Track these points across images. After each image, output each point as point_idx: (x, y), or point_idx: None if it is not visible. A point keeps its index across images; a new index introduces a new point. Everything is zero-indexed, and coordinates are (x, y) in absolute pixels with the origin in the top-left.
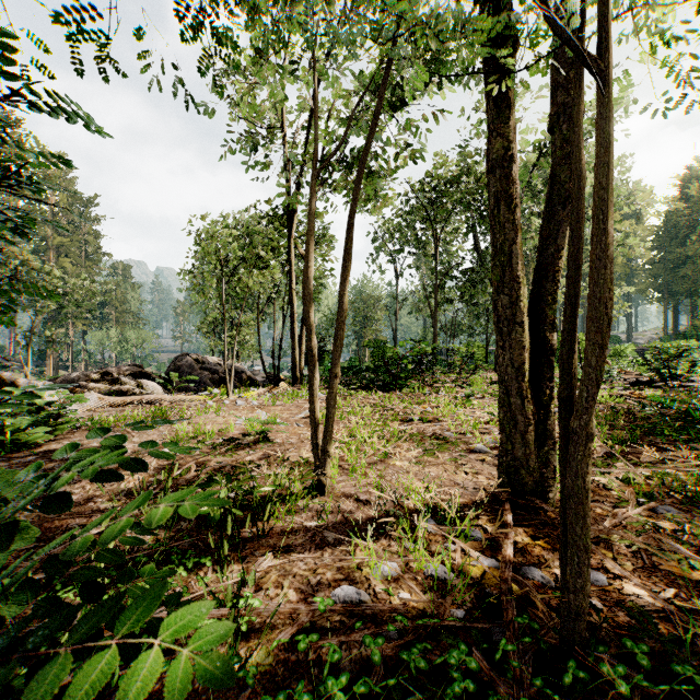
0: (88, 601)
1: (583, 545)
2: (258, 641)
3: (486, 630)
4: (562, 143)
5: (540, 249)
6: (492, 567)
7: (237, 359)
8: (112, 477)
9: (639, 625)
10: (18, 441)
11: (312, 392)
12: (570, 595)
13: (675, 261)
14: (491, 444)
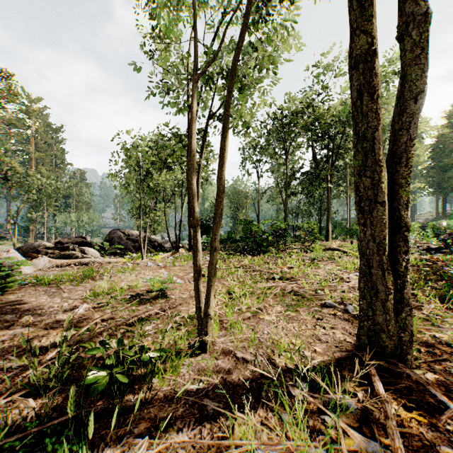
0: None
1: None
2: None
3: None
4: (412, 47)
5: (393, 140)
6: None
7: (153, 232)
8: None
9: None
10: None
11: (196, 262)
12: None
13: (443, 168)
14: (338, 299)
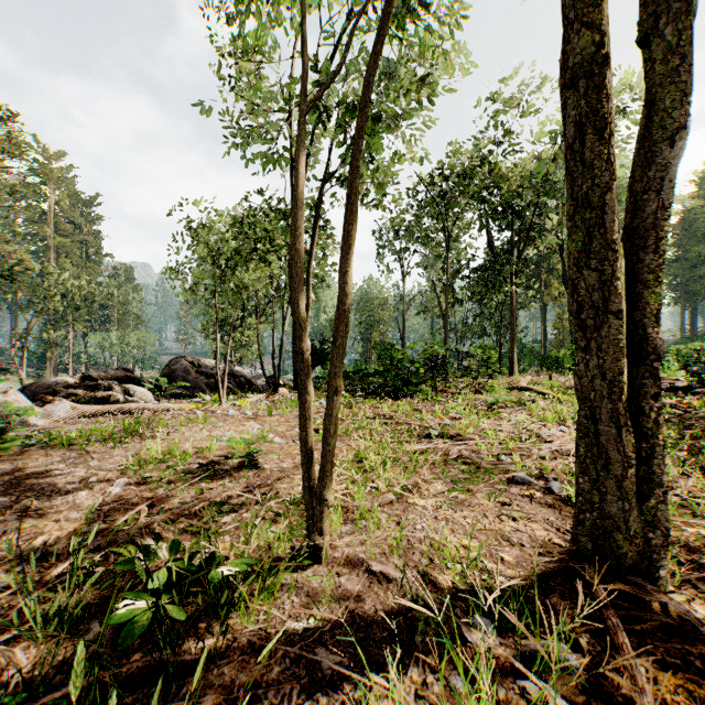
0: None
1: None
2: None
3: None
4: (665, 54)
5: (632, 208)
6: None
7: (239, 362)
8: None
9: None
10: None
11: (303, 412)
12: None
13: (692, 261)
14: (534, 471)
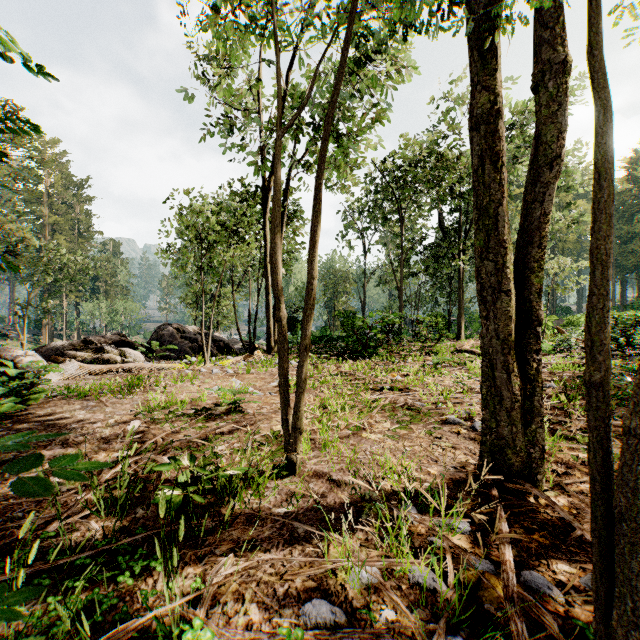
0: None
1: None
2: None
3: None
4: (548, 101)
5: (524, 214)
6: (487, 571)
7: (217, 328)
8: None
9: None
10: None
11: (282, 364)
12: None
13: (622, 238)
14: (464, 415)
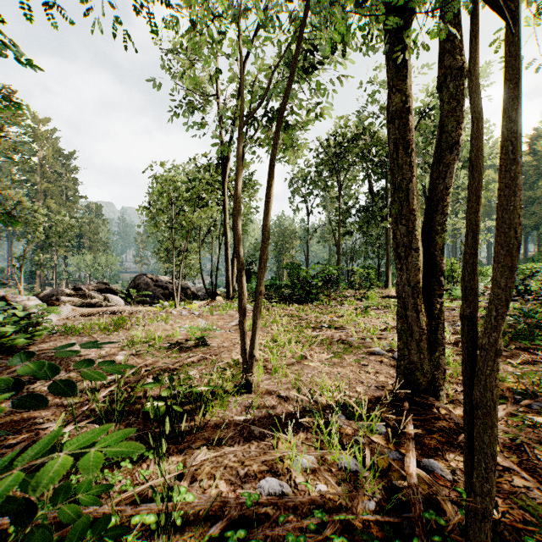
0: (14, 523)
1: (490, 452)
2: (191, 537)
3: (395, 522)
4: (449, 99)
5: (431, 188)
6: (396, 459)
7: (184, 278)
8: (33, 402)
9: (532, 517)
10: (3, 345)
11: (241, 306)
12: (477, 497)
13: (525, 202)
14: (387, 348)
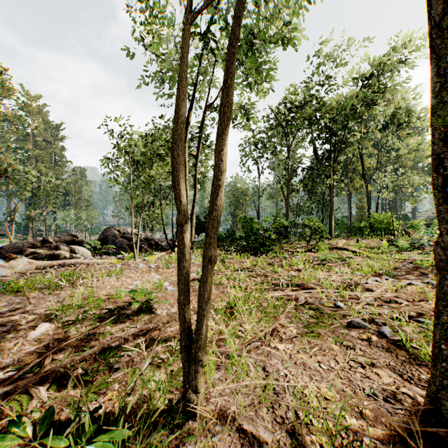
0: None
1: None
2: None
3: None
4: None
5: None
6: None
7: (151, 230)
8: None
9: None
10: None
11: (181, 278)
12: None
13: None
14: (365, 316)
